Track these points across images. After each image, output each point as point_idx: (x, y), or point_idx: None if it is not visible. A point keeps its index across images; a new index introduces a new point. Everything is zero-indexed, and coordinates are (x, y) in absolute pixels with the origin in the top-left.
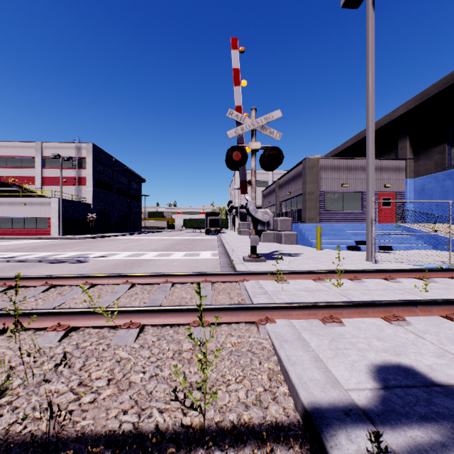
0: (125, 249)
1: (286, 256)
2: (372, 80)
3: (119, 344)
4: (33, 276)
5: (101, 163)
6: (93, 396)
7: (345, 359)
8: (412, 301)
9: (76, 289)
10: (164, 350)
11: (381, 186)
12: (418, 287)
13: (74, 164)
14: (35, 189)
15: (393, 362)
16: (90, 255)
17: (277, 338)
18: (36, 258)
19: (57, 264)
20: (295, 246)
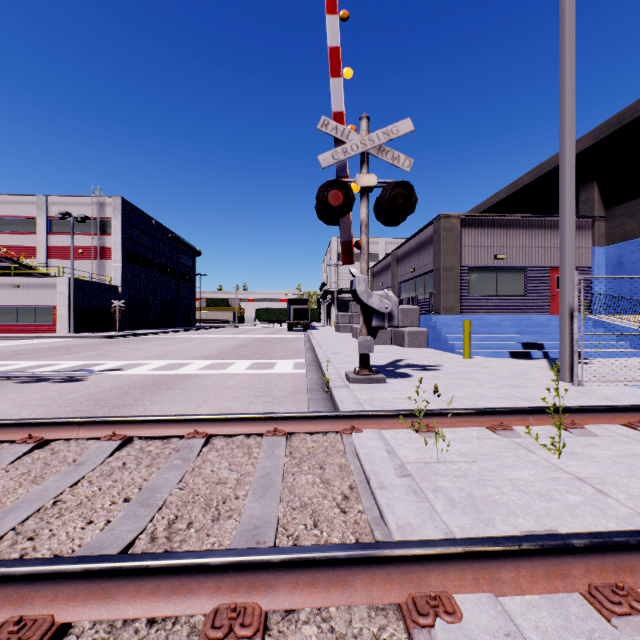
0: (159, 355)
1: (417, 370)
2: (571, 67)
3: None
4: None
5: (135, 227)
6: None
7: None
8: None
9: None
10: None
11: (556, 258)
12: None
13: (95, 228)
14: (36, 264)
15: None
16: (98, 366)
17: None
18: (5, 373)
19: (30, 384)
20: (426, 351)
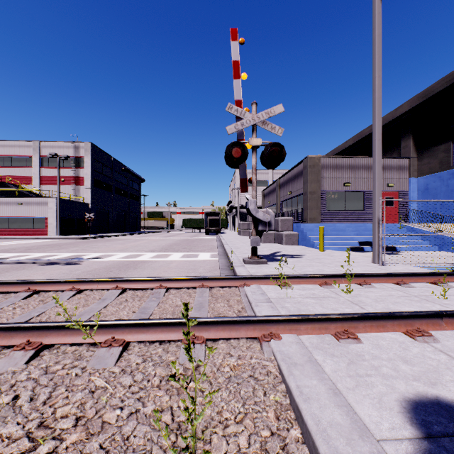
0: (122, 250)
1: (288, 257)
2: (379, 73)
3: (97, 367)
4: (15, 281)
5: (100, 162)
6: (54, 445)
7: (369, 391)
8: (437, 313)
9: (60, 296)
10: (149, 376)
11: (384, 185)
12: (435, 294)
13: (72, 163)
14: (33, 188)
15: (430, 396)
16: (85, 256)
17: (284, 360)
18: (28, 259)
19: (48, 266)
20: (296, 247)
